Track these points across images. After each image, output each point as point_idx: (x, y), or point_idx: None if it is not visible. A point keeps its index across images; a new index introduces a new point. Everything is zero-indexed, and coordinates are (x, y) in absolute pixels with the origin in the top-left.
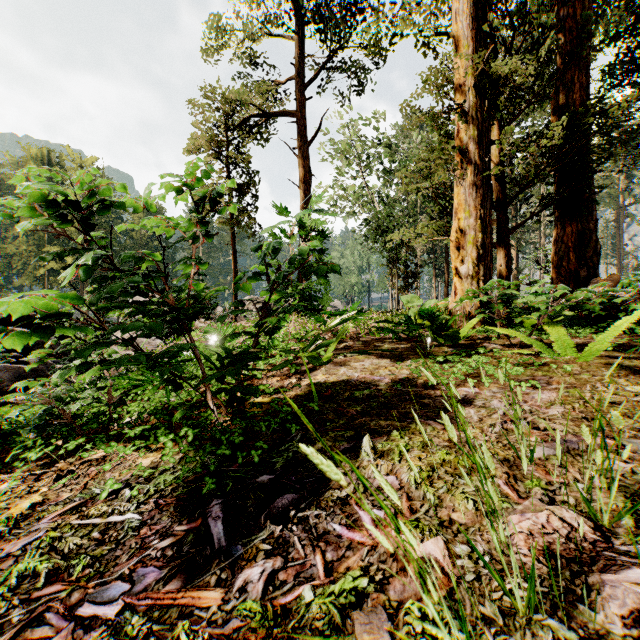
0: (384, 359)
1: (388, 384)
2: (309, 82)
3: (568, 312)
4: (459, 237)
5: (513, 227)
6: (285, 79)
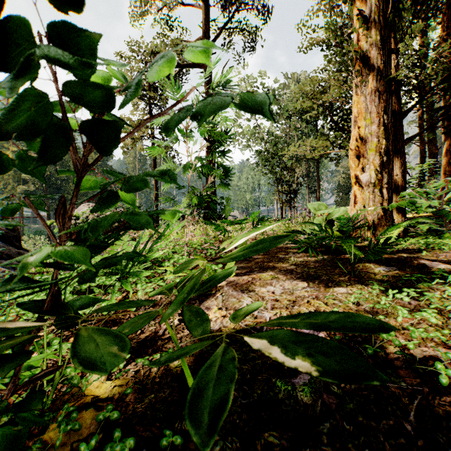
0: (299, 282)
1: None
2: (214, 41)
3: None
4: (359, 145)
5: (409, 137)
6: (196, 40)
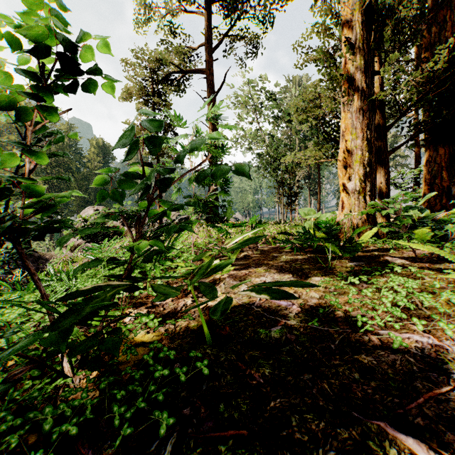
0: (286, 274)
1: (299, 316)
2: (216, 47)
3: (450, 224)
4: (346, 157)
5: (392, 149)
6: (198, 46)
